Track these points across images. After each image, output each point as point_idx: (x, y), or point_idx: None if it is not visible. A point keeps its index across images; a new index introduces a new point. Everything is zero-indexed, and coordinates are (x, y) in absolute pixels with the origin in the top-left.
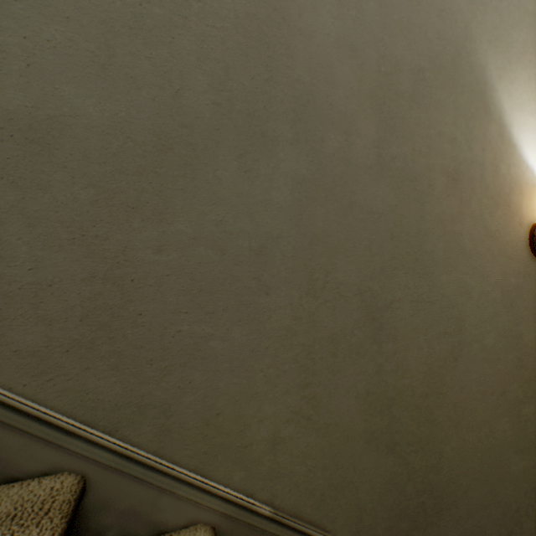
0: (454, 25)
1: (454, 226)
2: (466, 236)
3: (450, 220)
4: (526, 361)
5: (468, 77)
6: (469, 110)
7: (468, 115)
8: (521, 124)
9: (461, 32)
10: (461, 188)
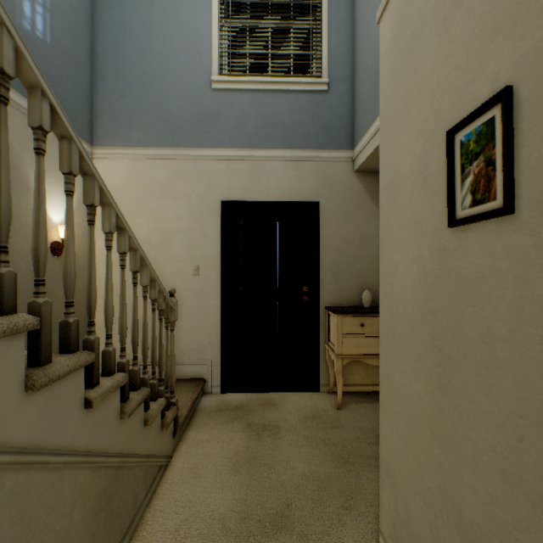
0: (12, 154)
1: (12, 240)
2: (19, 244)
3: (11, 237)
4: (50, 298)
5: (20, 177)
6: (20, 191)
7: (20, 193)
8: (47, 200)
9: (16, 157)
10: (16, 224)
